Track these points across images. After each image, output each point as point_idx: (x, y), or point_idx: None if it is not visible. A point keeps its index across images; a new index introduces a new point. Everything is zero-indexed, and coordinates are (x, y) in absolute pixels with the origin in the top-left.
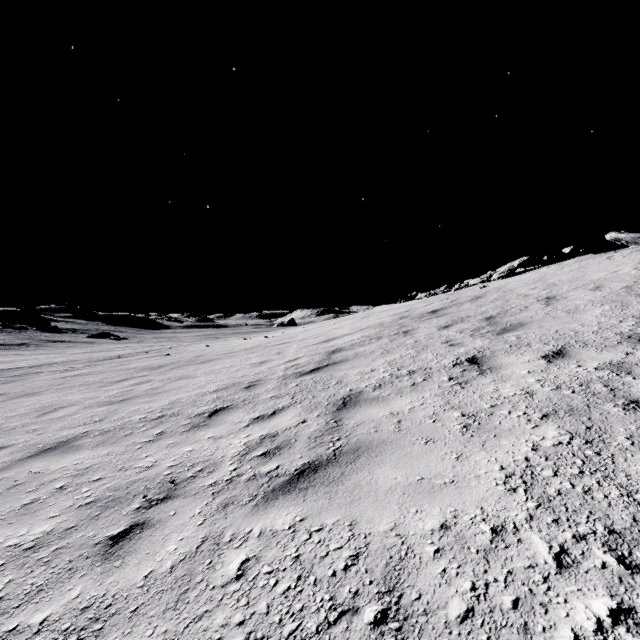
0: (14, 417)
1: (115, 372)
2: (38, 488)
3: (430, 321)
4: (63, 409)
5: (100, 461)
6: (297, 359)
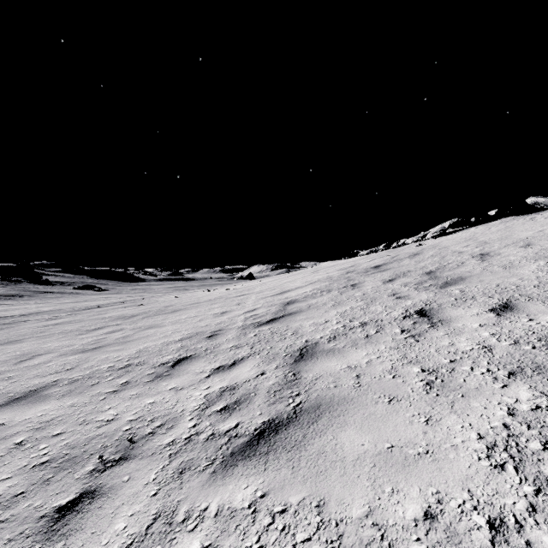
0: None
1: (92, 321)
2: None
3: (375, 275)
4: (40, 356)
5: (63, 413)
6: (255, 310)
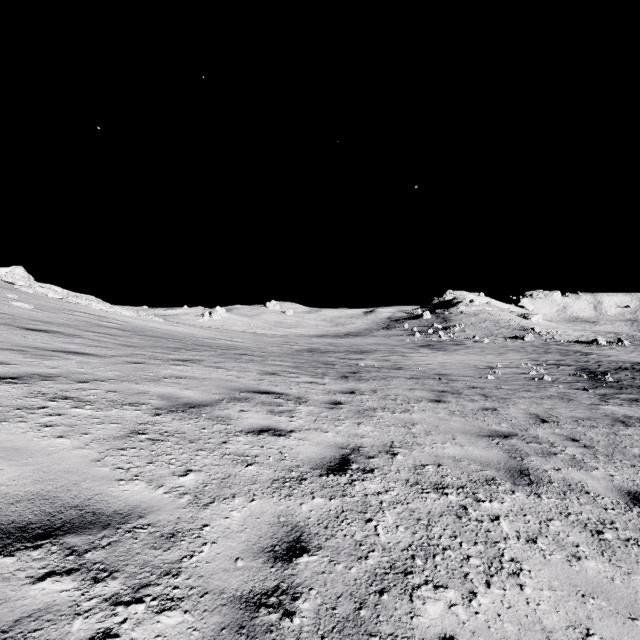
0: None
1: None
2: None
3: None
4: None
5: None
6: None
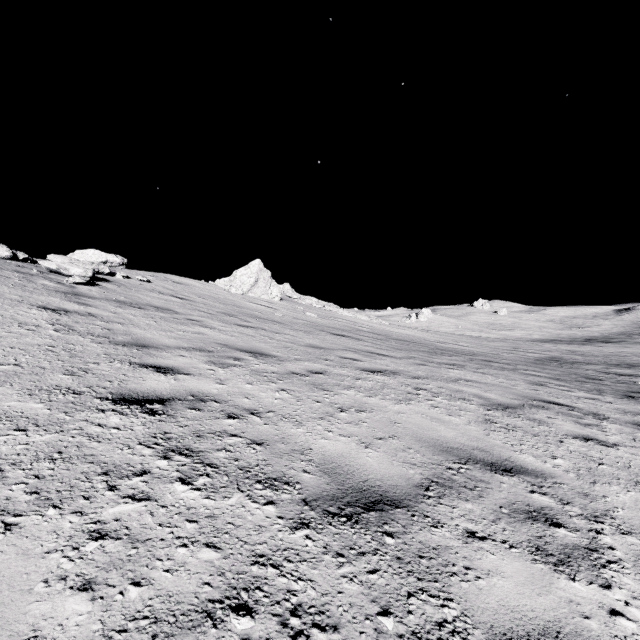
0: None
1: None
2: None
3: None
4: None
5: None
6: None
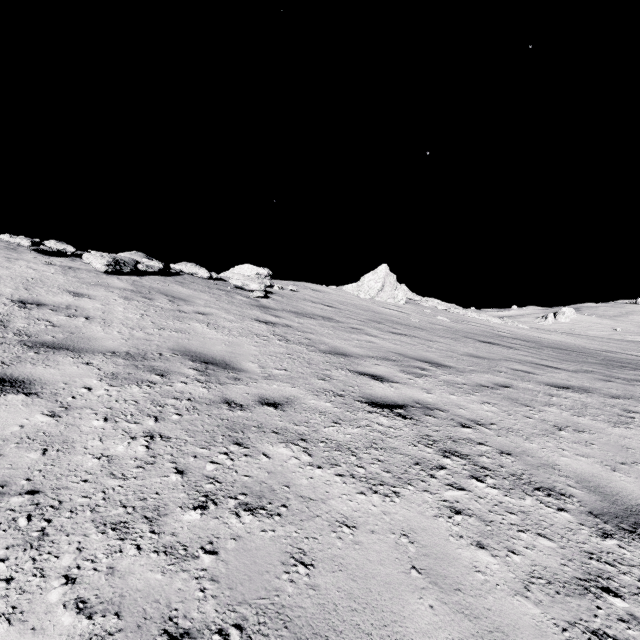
0: None
1: None
2: None
3: None
4: None
5: None
6: None
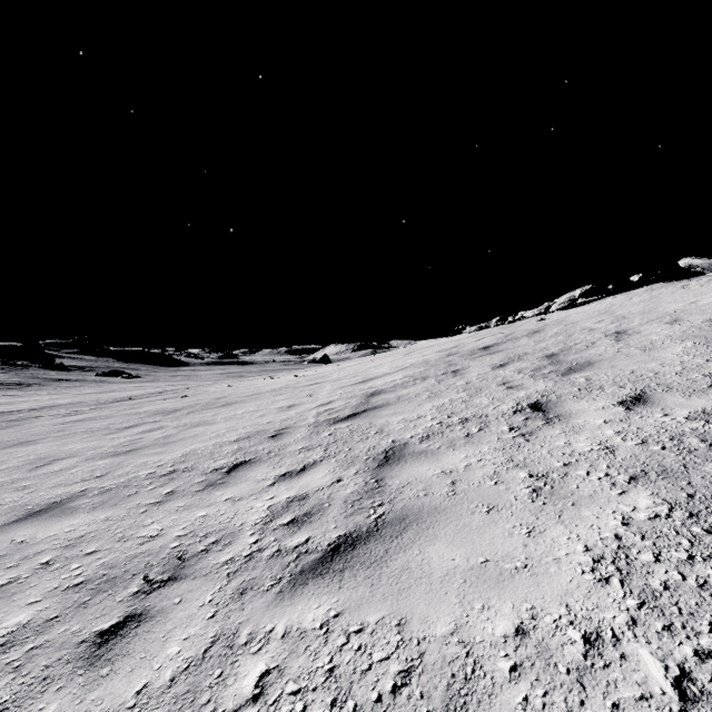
0: (3, 471)
1: (124, 417)
2: (20, 563)
3: (482, 359)
4: (61, 461)
5: (97, 528)
6: (331, 403)
